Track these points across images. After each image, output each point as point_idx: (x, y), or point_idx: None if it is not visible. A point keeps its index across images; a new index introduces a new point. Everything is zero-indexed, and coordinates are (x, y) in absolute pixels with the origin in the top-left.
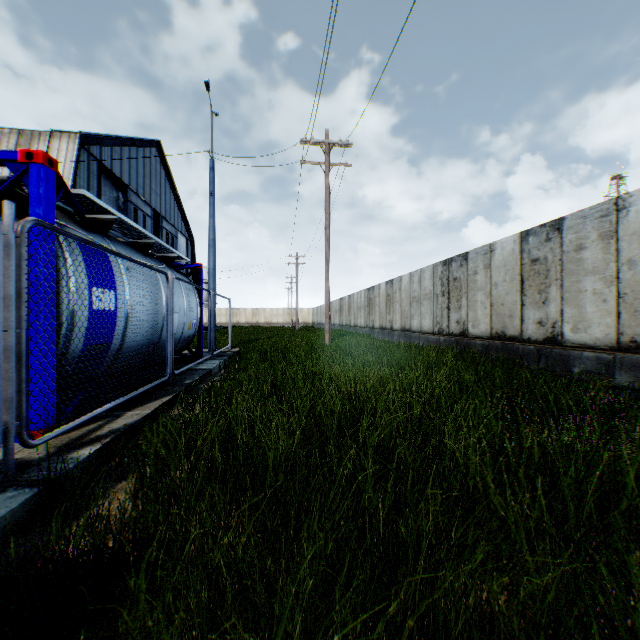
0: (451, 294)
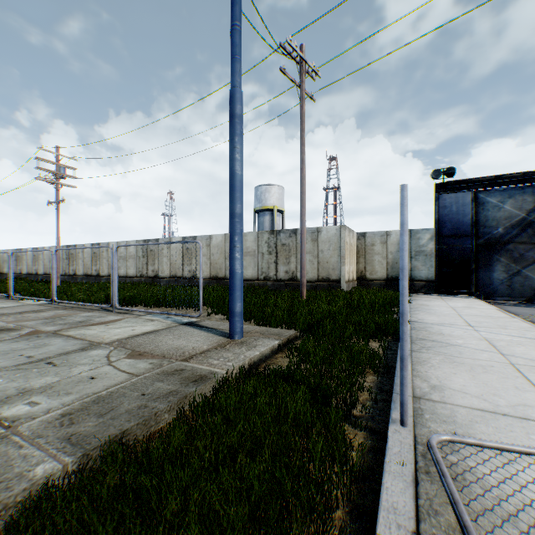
0: (19, 261)
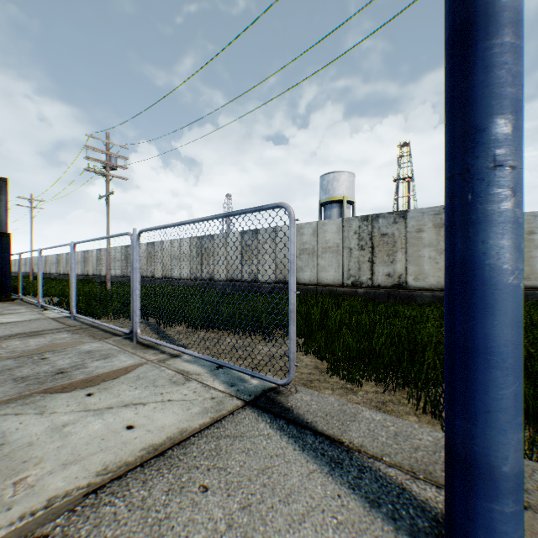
0: (86, 262)
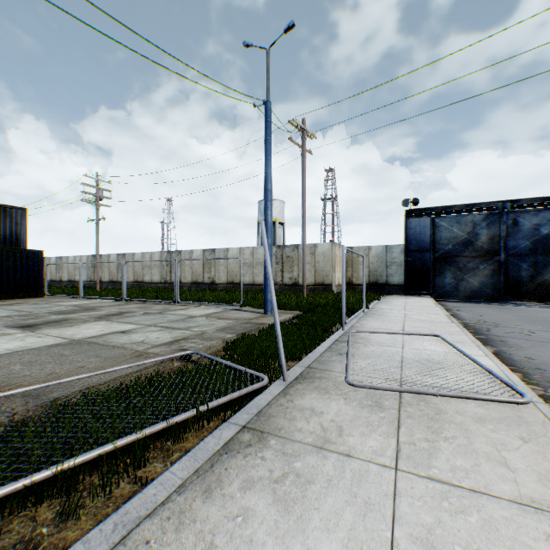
0: None
